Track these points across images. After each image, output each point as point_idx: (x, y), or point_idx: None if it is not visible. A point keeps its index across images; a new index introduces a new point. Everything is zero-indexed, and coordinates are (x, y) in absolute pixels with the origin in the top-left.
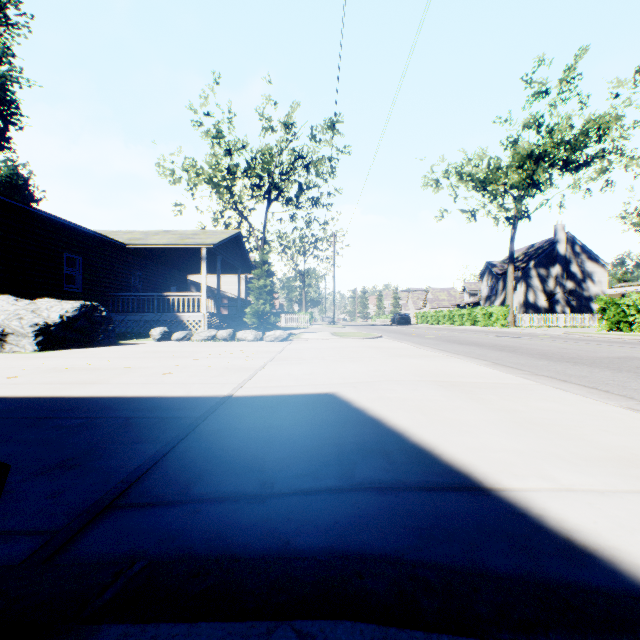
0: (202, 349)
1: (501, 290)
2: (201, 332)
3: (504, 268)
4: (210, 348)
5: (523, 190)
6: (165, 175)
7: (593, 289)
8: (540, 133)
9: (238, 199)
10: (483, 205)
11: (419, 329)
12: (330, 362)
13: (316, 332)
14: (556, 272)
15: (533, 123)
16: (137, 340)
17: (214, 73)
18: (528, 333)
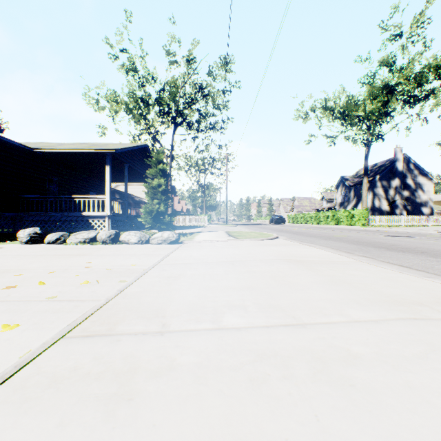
0: (32, 263)
1: (352, 198)
2: (78, 233)
3: (354, 181)
4: (51, 260)
5: (378, 116)
6: (92, 104)
7: (423, 197)
8: (391, 71)
9: (151, 124)
10: (342, 132)
11: (298, 228)
12: (241, 384)
13: (211, 231)
14: (396, 184)
15: (387, 62)
16: (10, 242)
17: (126, 12)
18: (405, 232)
